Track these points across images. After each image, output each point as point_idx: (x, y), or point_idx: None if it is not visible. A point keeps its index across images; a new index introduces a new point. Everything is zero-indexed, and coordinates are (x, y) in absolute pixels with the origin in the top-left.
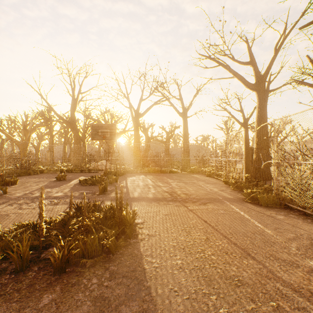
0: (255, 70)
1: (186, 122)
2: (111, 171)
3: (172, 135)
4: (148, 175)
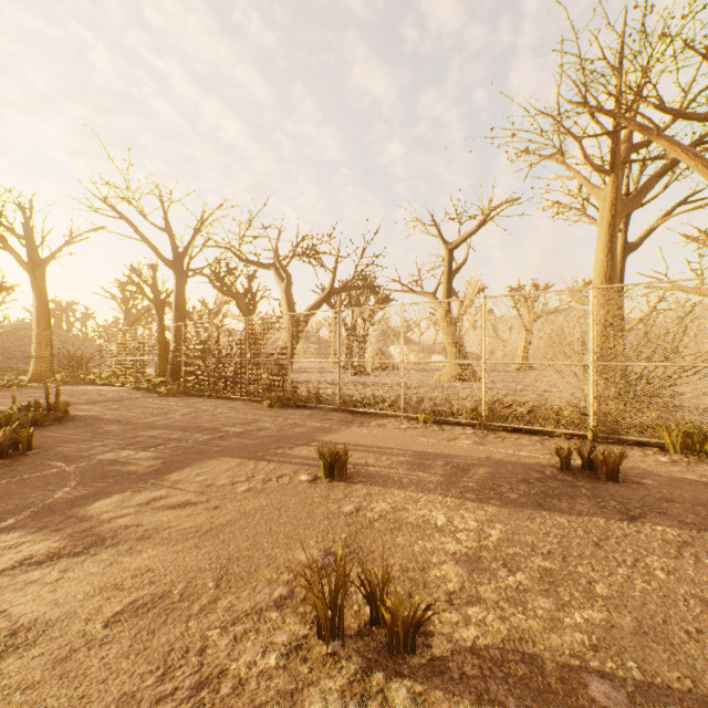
0: (173, 243)
1: (44, 286)
2: None
3: None
4: None
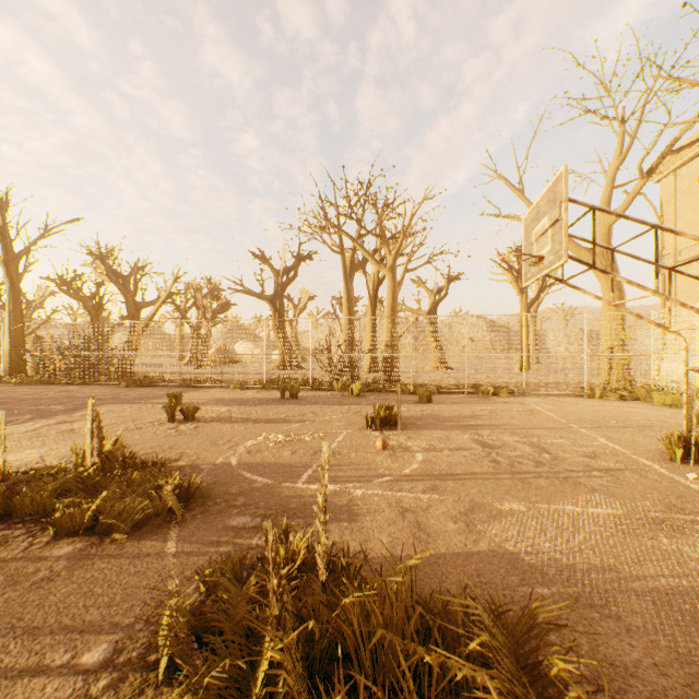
0: (7, 243)
1: None
2: None
3: None
4: None
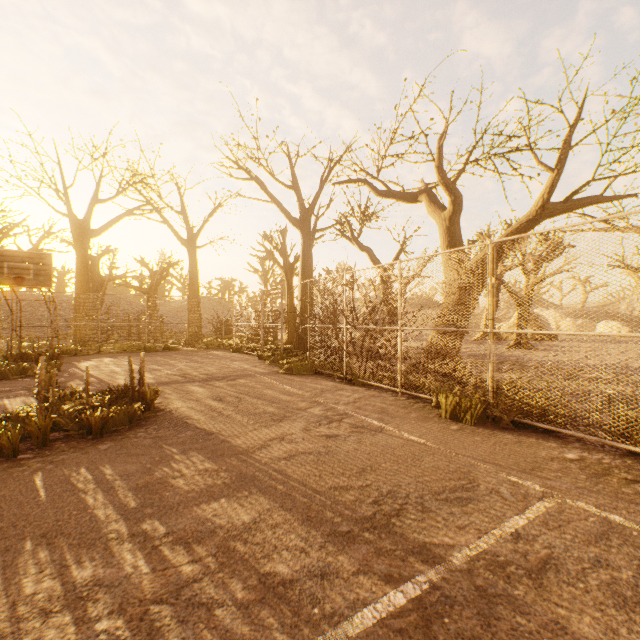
0: (299, 200)
1: (194, 258)
2: (25, 353)
3: (165, 278)
4: (120, 356)
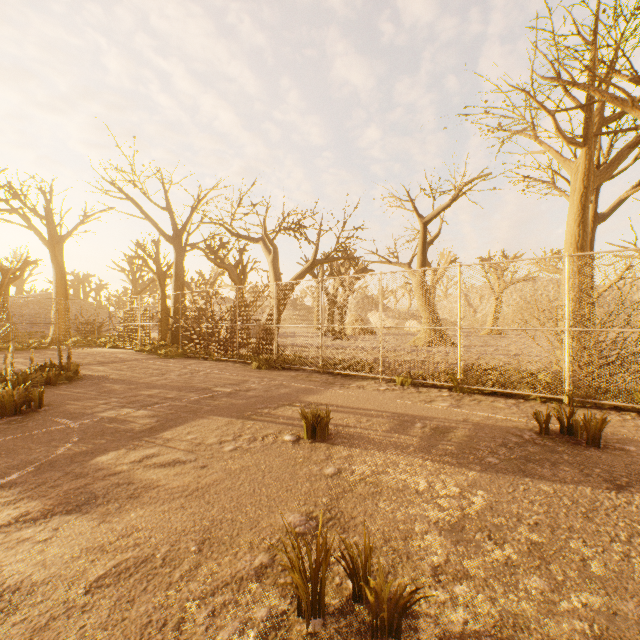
0: (172, 221)
1: (62, 260)
2: None
3: (20, 276)
4: None
